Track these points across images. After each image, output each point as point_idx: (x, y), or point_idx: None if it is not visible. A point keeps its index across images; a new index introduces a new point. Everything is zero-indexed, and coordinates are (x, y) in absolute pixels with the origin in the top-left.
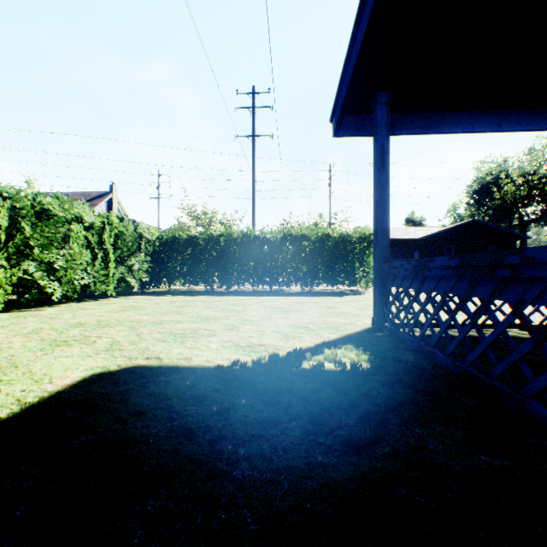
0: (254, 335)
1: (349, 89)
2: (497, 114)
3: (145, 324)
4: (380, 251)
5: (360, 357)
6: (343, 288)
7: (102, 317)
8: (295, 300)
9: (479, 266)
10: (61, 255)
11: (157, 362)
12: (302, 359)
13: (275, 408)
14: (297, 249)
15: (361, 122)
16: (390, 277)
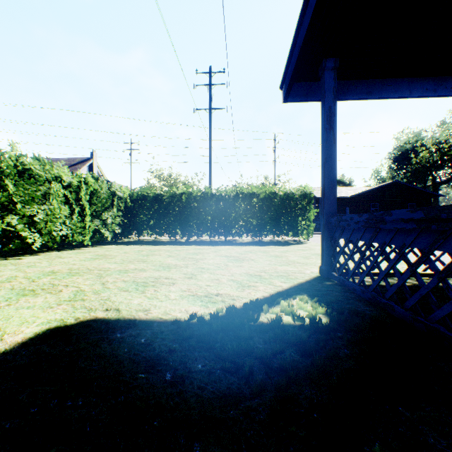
0: (211, 284)
1: (300, 53)
2: (433, 81)
3: (112, 272)
4: (328, 206)
5: (317, 310)
6: (287, 238)
7: (74, 265)
8: (247, 249)
9: (451, 218)
10: (42, 210)
11: (115, 315)
12: (259, 312)
13: (235, 377)
14: (248, 205)
15: (308, 88)
16: (338, 229)
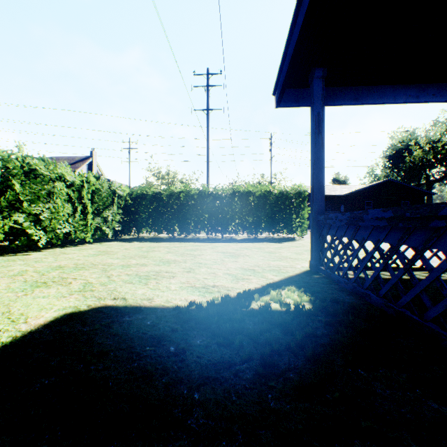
0: (208, 277)
1: (290, 64)
2: (416, 88)
3: (115, 267)
4: (317, 205)
5: (302, 298)
6: (282, 236)
7: (79, 261)
8: (242, 246)
9: (413, 217)
10: (47, 209)
11: (123, 303)
12: (251, 300)
13: (228, 349)
14: (244, 203)
15: (299, 95)
16: (325, 227)
